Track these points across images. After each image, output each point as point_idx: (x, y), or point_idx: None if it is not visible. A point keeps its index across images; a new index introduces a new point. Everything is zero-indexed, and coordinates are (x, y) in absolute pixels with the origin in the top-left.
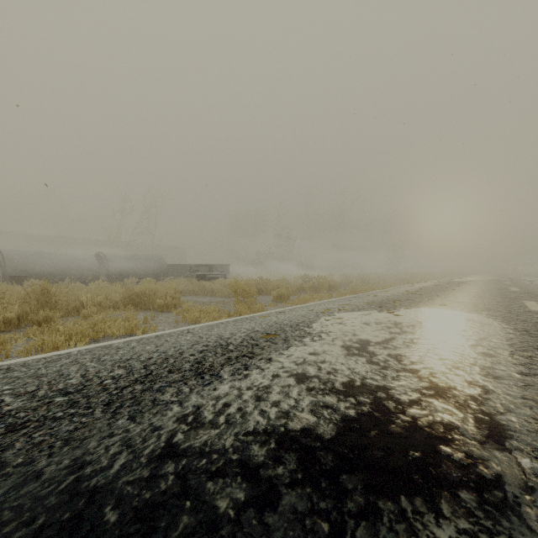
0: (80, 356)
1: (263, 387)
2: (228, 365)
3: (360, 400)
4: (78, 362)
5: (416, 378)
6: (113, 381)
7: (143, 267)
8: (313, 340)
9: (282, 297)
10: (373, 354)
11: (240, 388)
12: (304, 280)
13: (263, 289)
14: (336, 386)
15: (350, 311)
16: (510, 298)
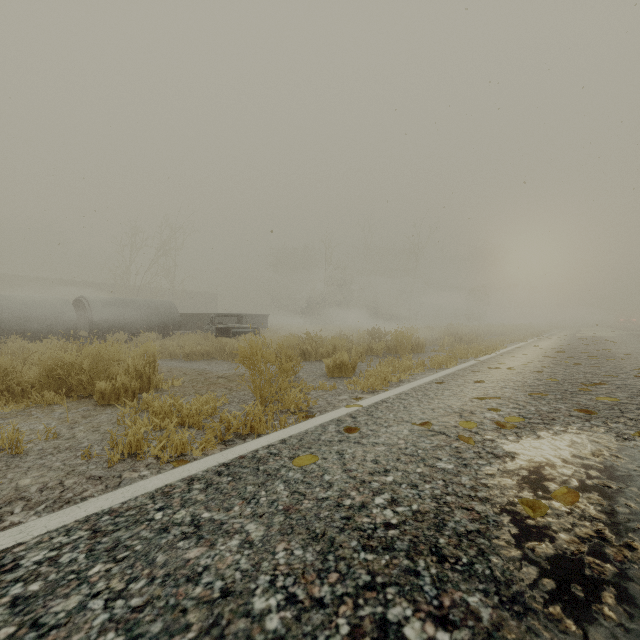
0: None
1: None
2: None
3: None
4: None
5: None
6: None
7: (144, 318)
8: None
9: (343, 368)
10: None
11: None
12: (373, 337)
13: (311, 352)
14: None
15: (529, 430)
16: None
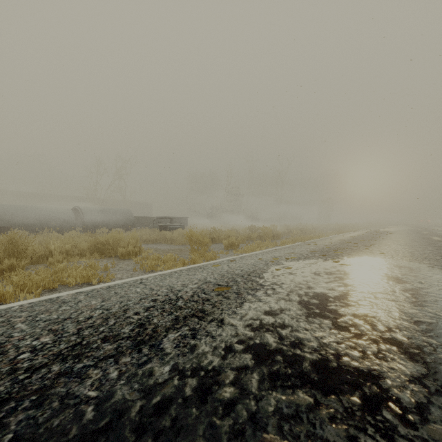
0: (16, 314)
1: (213, 371)
2: (173, 329)
3: (347, 400)
4: (9, 323)
5: (405, 355)
6: (30, 355)
7: (114, 219)
8: (267, 293)
9: (233, 245)
10: (337, 314)
11: (184, 373)
12: (251, 230)
13: (216, 238)
14: (307, 369)
15: (296, 260)
16: (439, 246)
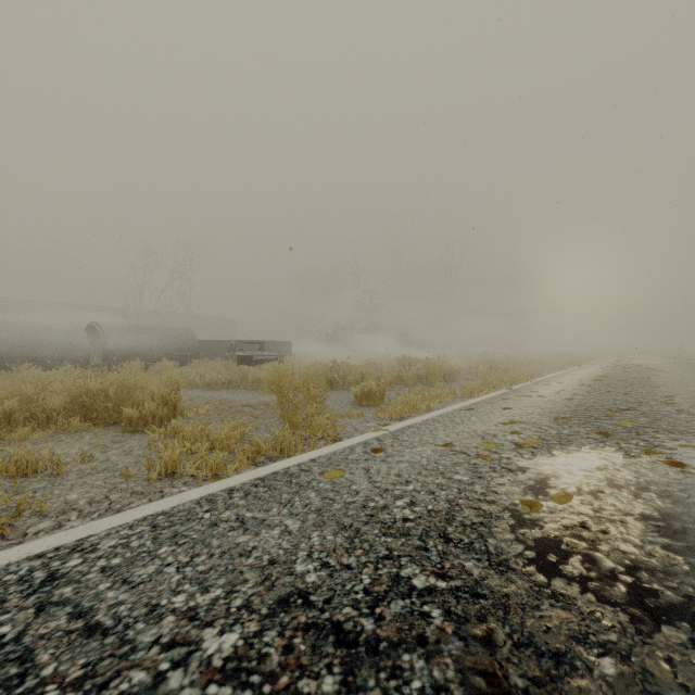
0: None
1: None
2: None
3: None
4: None
5: None
6: None
7: (161, 345)
8: None
9: (371, 396)
10: None
11: None
12: (403, 364)
13: (338, 380)
14: None
15: (545, 449)
16: None
